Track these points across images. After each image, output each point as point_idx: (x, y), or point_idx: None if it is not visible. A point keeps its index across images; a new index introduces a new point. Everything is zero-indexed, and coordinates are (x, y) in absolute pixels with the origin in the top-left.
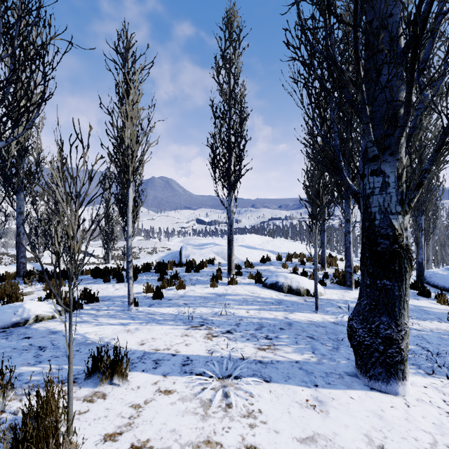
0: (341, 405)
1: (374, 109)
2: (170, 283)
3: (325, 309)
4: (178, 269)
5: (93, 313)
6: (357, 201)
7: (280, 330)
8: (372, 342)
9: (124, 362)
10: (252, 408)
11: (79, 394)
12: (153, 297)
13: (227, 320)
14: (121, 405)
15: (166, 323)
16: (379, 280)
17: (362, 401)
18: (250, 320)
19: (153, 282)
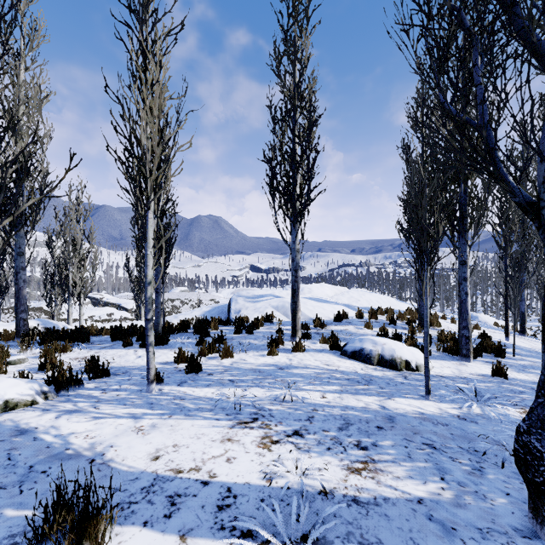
0: None
1: None
2: (212, 349)
3: (440, 393)
4: (225, 328)
5: (95, 396)
6: (534, 216)
7: (377, 431)
8: None
9: (101, 519)
10: None
11: None
12: (186, 371)
13: (294, 410)
14: None
15: (200, 416)
16: None
17: None
18: (328, 412)
19: (189, 347)
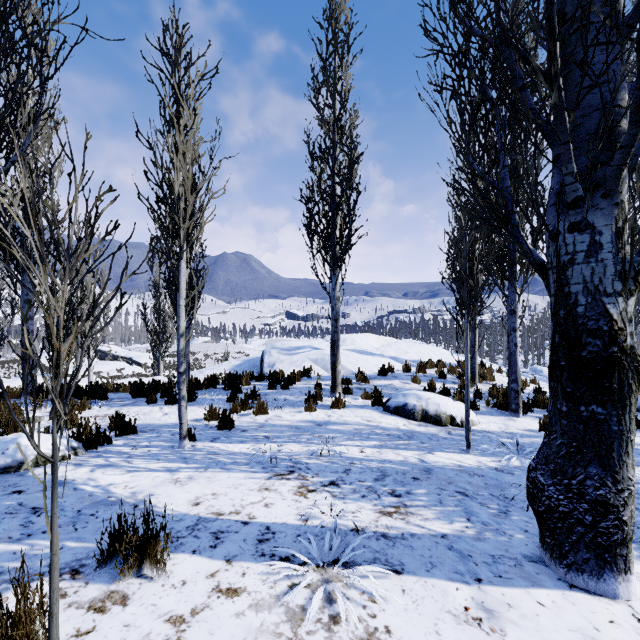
0: (525, 619)
1: (575, 121)
2: (244, 406)
3: (481, 447)
4: (258, 383)
5: (126, 452)
6: (543, 276)
7: (413, 481)
8: (573, 508)
9: (160, 540)
10: (374, 624)
11: (83, 596)
12: (218, 427)
13: (331, 464)
14: (151, 619)
15: (236, 469)
16: (583, 405)
17: (559, 611)
18: (365, 465)
19: (220, 403)
